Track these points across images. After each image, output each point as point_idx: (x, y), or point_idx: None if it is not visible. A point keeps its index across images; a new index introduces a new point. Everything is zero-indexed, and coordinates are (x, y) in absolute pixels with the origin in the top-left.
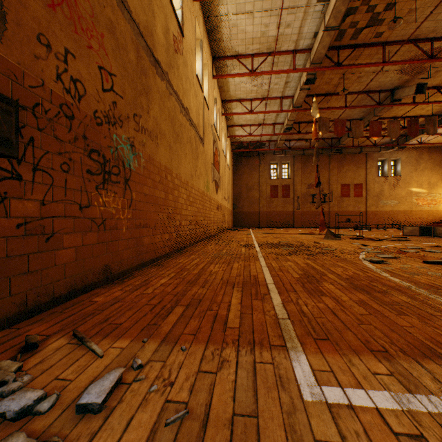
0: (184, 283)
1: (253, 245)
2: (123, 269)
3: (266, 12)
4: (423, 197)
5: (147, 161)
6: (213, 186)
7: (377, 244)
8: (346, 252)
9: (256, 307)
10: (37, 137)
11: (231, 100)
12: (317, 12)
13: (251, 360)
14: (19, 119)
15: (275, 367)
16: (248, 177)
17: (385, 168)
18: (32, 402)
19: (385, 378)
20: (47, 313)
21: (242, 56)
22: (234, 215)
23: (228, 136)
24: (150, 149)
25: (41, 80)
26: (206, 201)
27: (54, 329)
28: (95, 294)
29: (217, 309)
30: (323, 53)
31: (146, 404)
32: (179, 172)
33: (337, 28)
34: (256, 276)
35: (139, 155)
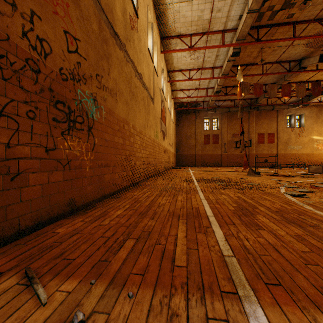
0: (136, 214)
1: (192, 180)
2: (87, 201)
3: None
4: (322, 143)
5: (108, 113)
6: (161, 135)
7: (291, 179)
8: (268, 186)
9: (201, 241)
10: (2, 85)
11: (175, 70)
12: None
13: (203, 314)
14: None
15: None
16: (187, 128)
17: (292, 121)
18: None
19: None
20: (12, 245)
21: (183, 36)
22: (176, 157)
23: (172, 98)
24: (111, 104)
25: (6, 35)
26: (156, 146)
27: (10, 265)
28: (59, 225)
29: (164, 243)
30: (246, 31)
31: None
32: (134, 123)
33: (258, 11)
34: (197, 208)
35: (100, 108)
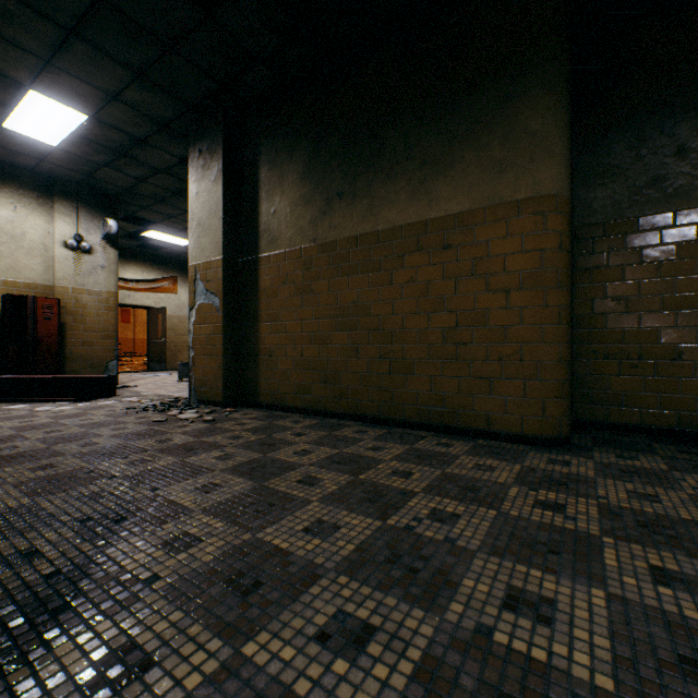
0: None
1: None
2: None
3: None
4: None
5: None
6: None
7: (129, 362)
8: None
9: None
10: None
11: None
12: None
13: None
14: None
15: None
16: None
17: None
18: None
19: None
20: None
21: None
22: None
23: None
24: None
25: None
26: None
27: None
28: None
29: None
30: None
31: None
32: None
33: None
34: None
35: None
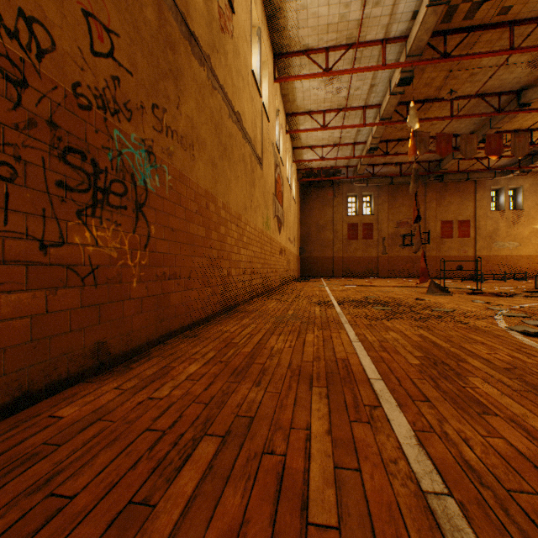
0: (225, 374)
1: (330, 303)
2: (133, 346)
3: None
4: None
5: (176, 179)
6: (275, 223)
7: (509, 302)
8: (471, 315)
9: (364, 447)
10: None
11: (298, 113)
12: None
13: None
14: None
15: None
16: (319, 213)
17: (501, 199)
18: None
19: None
20: None
21: (312, 51)
22: (301, 261)
23: (294, 161)
24: (182, 162)
25: None
26: (266, 242)
27: None
28: (69, 398)
29: (283, 451)
30: (425, 40)
31: None
32: (227, 200)
33: (447, 1)
34: (346, 361)
35: (161, 169)
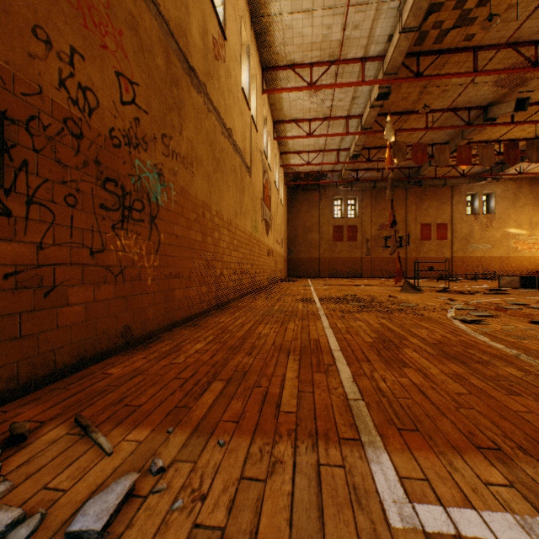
0: (224, 349)
1: (312, 300)
2: (149, 331)
3: (328, 10)
4: (523, 239)
5: (179, 194)
6: (263, 226)
7: (468, 298)
8: (430, 309)
9: (318, 383)
10: (32, 160)
11: (285, 121)
12: (392, 9)
13: (314, 460)
14: (7, 136)
15: (348, 472)
16: (305, 215)
17: (476, 204)
18: (4, 528)
19: (502, 492)
20: (46, 389)
21: (298, 65)
22: (288, 262)
23: (282, 165)
24: (184, 179)
25: (38, 86)
26: (254, 245)
27: (52, 413)
28: (111, 364)
29: (267, 386)
30: (399, 61)
31: (166, 530)
32: (220, 208)
33: (417, 29)
34: (317, 340)
35: (169, 187)
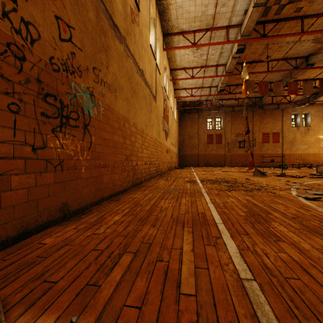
0: (135, 221)
1: (196, 181)
2: (82, 205)
3: None
4: None
5: (106, 110)
6: (164, 134)
7: (300, 180)
8: (277, 188)
9: (211, 258)
10: None
11: (177, 69)
12: None
13: None
14: None
15: None
16: (190, 128)
17: (298, 120)
18: None
19: None
20: None
21: (186, 32)
22: (179, 157)
23: (175, 97)
24: (109, 100)
25: None
26: (158, 146)
27: None
28: (48, 234)
29: (167, 260)
30: (252, 26)
31: None
32: (135, 121)
33: (264, 4)
34: (204, 214)
35: (98, 104)
